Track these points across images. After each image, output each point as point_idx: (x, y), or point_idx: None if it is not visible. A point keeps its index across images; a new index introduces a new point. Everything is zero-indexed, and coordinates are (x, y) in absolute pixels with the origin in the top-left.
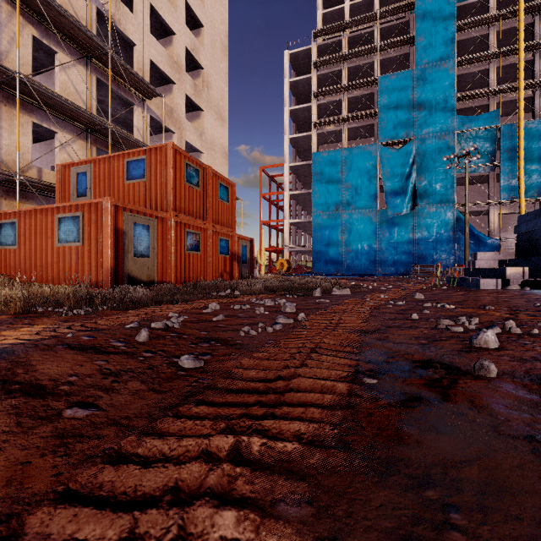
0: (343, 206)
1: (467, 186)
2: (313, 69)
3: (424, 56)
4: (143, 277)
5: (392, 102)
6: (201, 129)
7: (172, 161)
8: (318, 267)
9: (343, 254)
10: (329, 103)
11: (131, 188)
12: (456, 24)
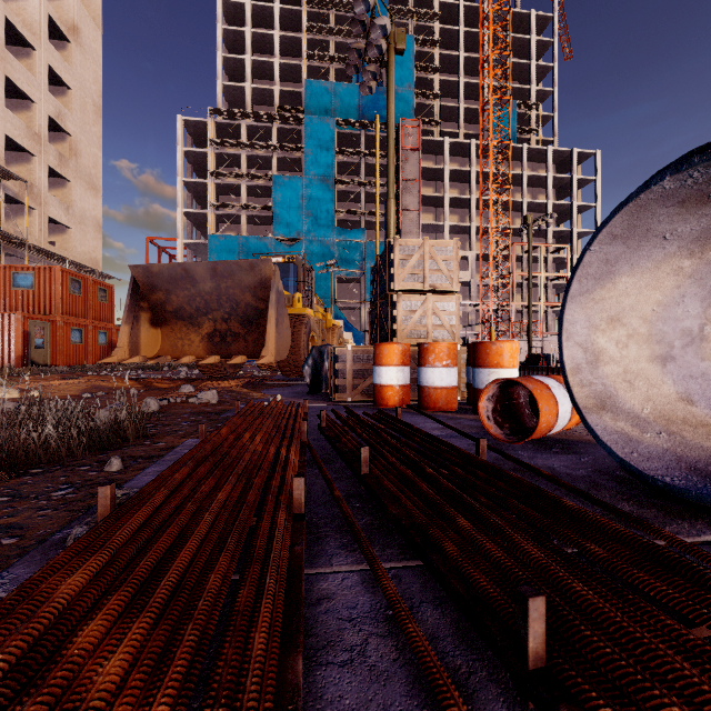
0: None
1: (332, 290)
2: (210, 145)
3: (312, 168)
4: (41, 362)
5: (286, 202)
6: (68, 200)
7: (60, 280)
8: None
9: None
10: (228, 184)
11: (19, 294)
12: (336, 149)
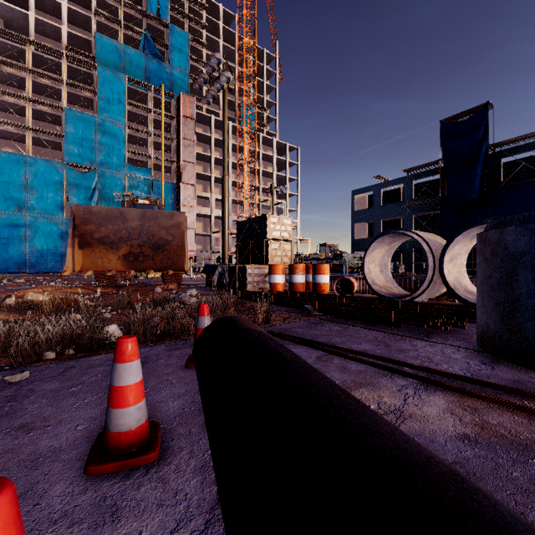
0: (27, 209)
1: None
2: None
3: (105, 111)
4: None
5: (78, 134)
6: None
7: None
8: None
9: (27, 253)
10: (9, 103)
11: None
12: (127, 101)
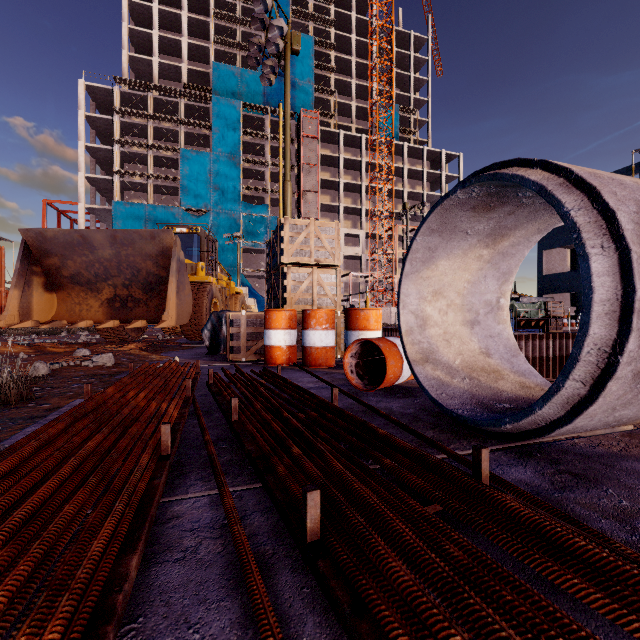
0: None
1: (239, 259)
2: (115, 113)
3: (219, 145)
4: None
5: (193, 175)
6: None
7: None
8: None
9: None
10: (134, 153)
11: None
12: (243, 130)
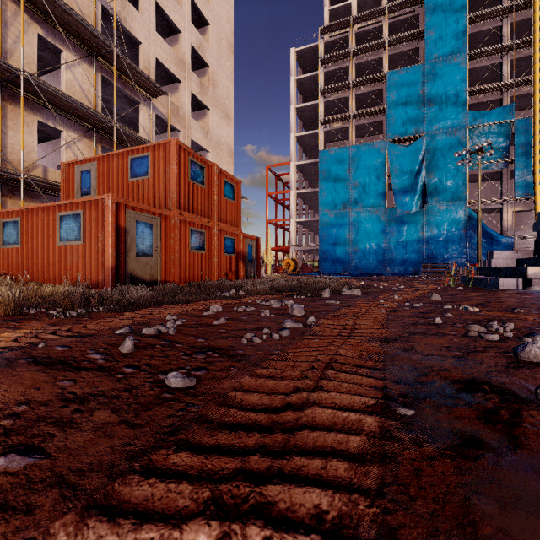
0: (351, 205)
1: (479, 183)
2: (320, 66)
3: (434, 50)
4: (145, 277)
5: (401, 98)
6: (207, 128)
7: (175, 158)
8: (325, 266)
9: (351, 253)
10: (336, 100)
11: (134, 186)
12: (468, 17)
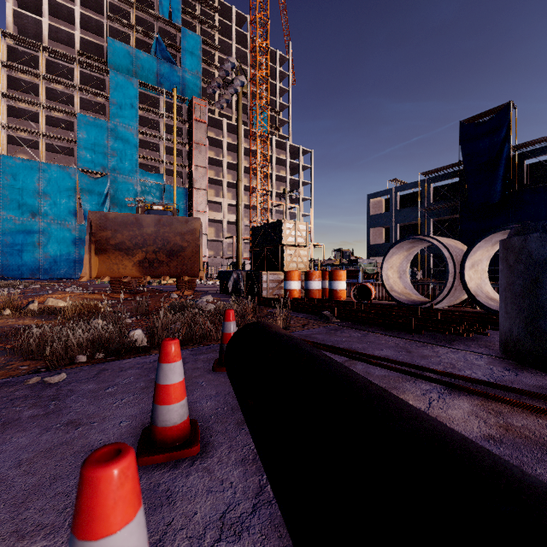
0: (41, 215)
1: None
2: (1, 66)
3: (117, 116)
4: None
5: (91, 139)
6: None
7: None
8: (8, 271)
9: (41, 259)
10: (23, 109)
11: None
12: (139, 106)
